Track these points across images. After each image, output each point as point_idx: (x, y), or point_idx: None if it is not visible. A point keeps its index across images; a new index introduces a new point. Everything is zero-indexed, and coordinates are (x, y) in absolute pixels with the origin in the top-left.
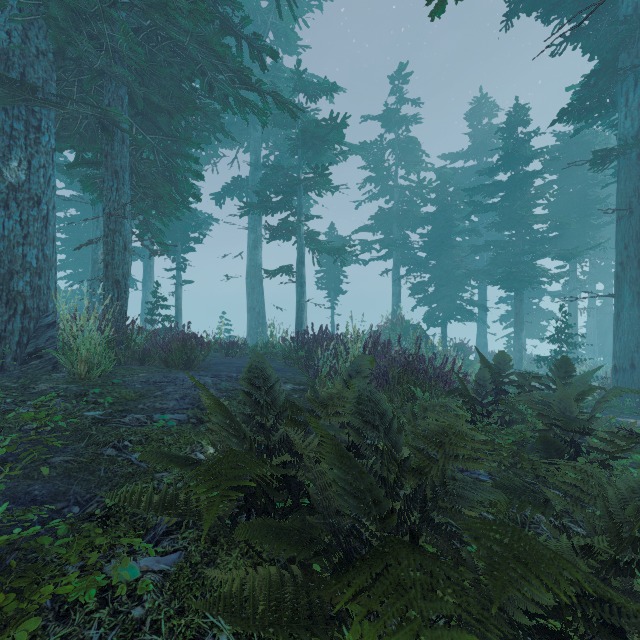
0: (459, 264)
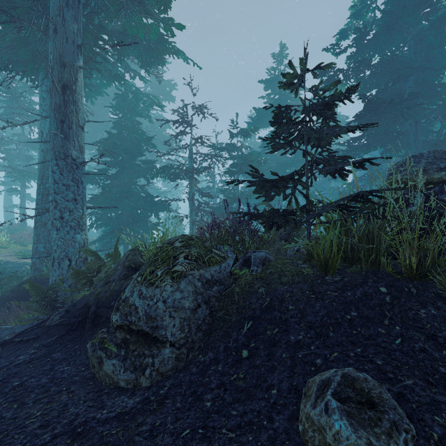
0: None
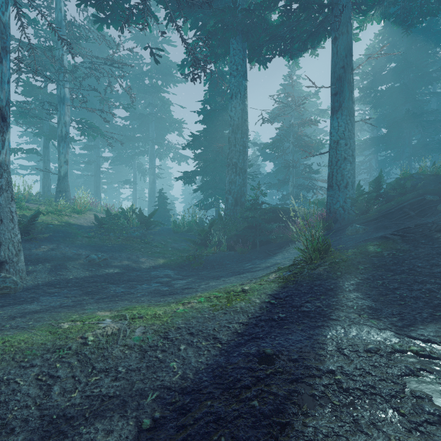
0: (73, 182)
